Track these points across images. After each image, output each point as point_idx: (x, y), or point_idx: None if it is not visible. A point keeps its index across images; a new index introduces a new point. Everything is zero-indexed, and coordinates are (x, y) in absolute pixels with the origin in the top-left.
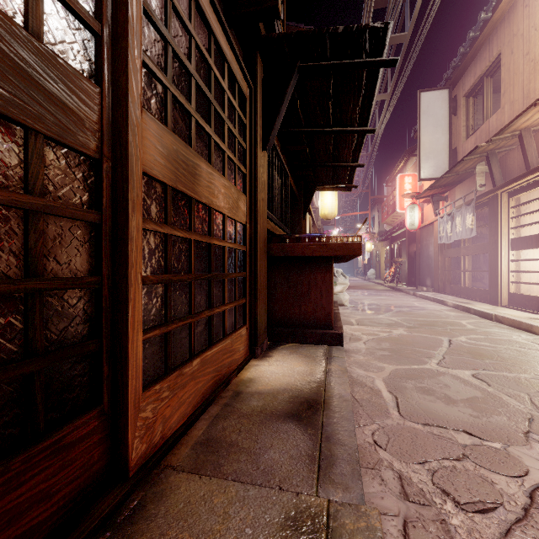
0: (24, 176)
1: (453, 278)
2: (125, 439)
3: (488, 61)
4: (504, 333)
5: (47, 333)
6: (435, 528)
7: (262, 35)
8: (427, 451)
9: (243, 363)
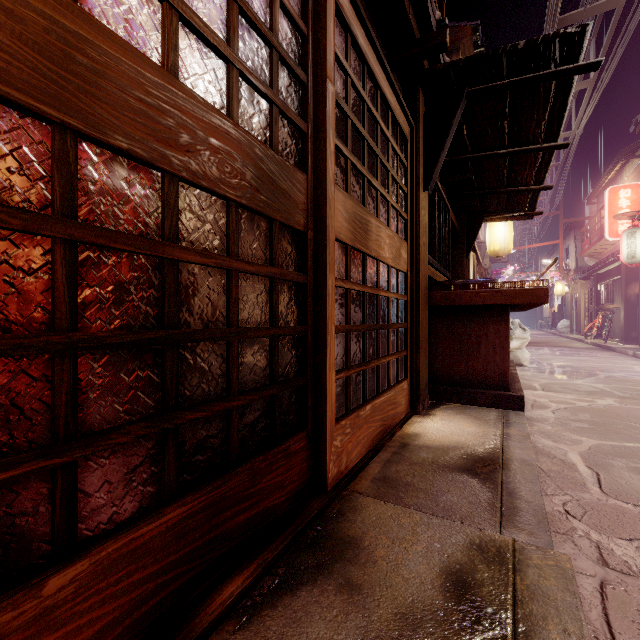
0: (270, 254)
1: None
2: (324, 459)
3: None
4: None
5: (279, 367)
6: None
7: (425, 70)
8: (637, 531)
9: (406, 418)
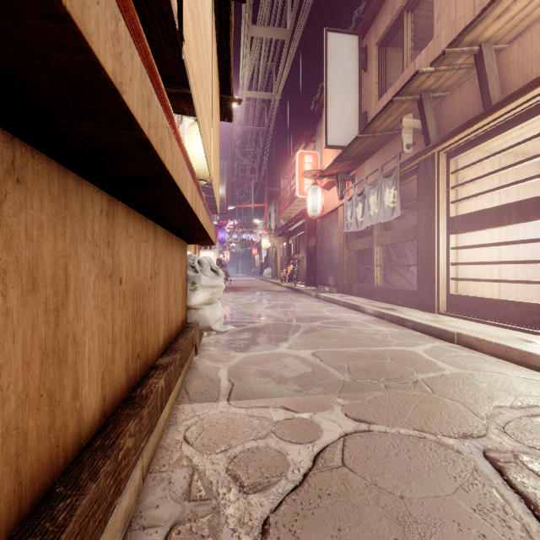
0: None
1: (359, 275)
2: None
3: None
4: (530, 388)
5: None
6: None
7: None
8: None
9: None
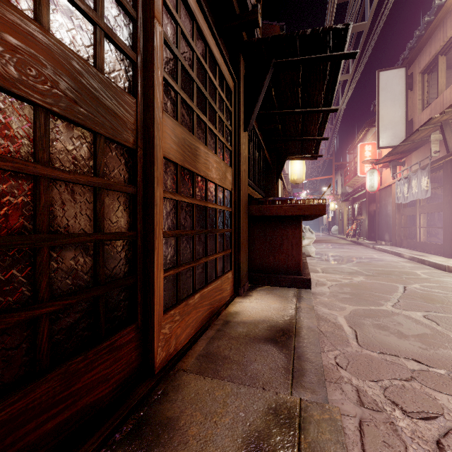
0: (93, 164)
1: (410, 233)
2: (152, 347)
3: (442, 41)
4: None
5: (105, 269)
6: (385, 427)
7: (244, 41)
8: (380, 373)
9: (230, 300)
